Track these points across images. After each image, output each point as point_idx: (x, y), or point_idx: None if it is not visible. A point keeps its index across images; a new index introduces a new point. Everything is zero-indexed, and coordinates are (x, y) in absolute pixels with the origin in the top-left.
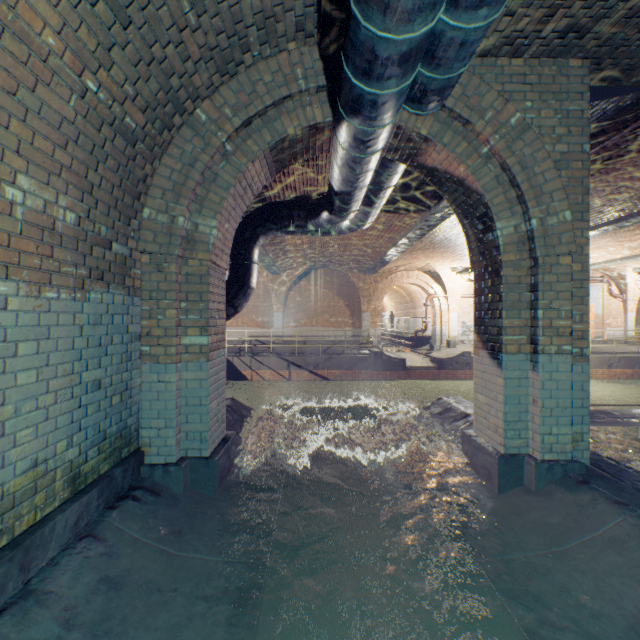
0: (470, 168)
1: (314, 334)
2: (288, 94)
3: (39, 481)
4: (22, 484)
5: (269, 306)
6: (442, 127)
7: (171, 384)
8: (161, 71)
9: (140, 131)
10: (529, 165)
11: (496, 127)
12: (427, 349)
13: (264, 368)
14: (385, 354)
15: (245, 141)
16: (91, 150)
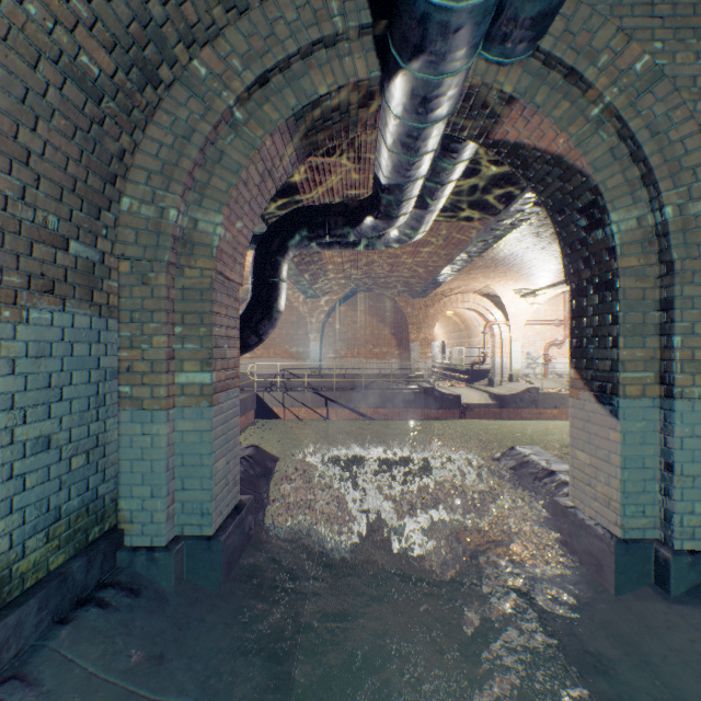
0: (573, 138)
1: (355, 366)
2: (319, 37)
3: None
4: None
5: (304, 335)
6: (534, 81)
7: (159, 438)
8: None
9: (107, 81)
10: (662, 129)
11: (614, 76)
12: (485, 384)
13: (298, 405)
14: (437, 390)
15: (261, 106)
16: (21, 96)
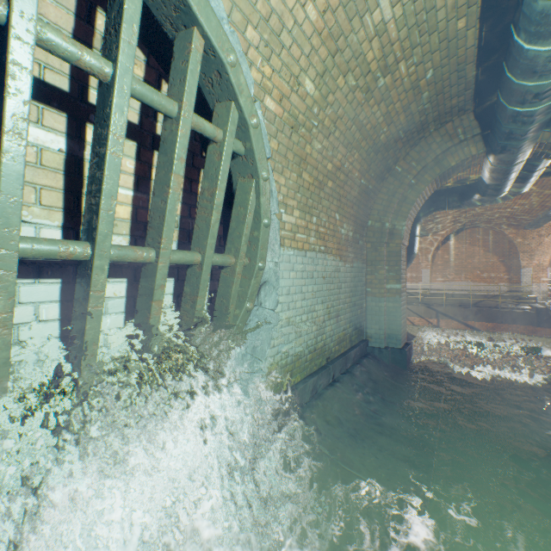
0: None
1: (462, 288)
2: (451, 145)
3: (344, 337)
4: (341, 335)
5: (416, 264)
6: None
7: (381, 308)
8: (384, 161)
9: (372, 188)
10: None
11: None
12: None
13: (413, 315)
14: None
15: (422, 176)
16: (357, 205)
